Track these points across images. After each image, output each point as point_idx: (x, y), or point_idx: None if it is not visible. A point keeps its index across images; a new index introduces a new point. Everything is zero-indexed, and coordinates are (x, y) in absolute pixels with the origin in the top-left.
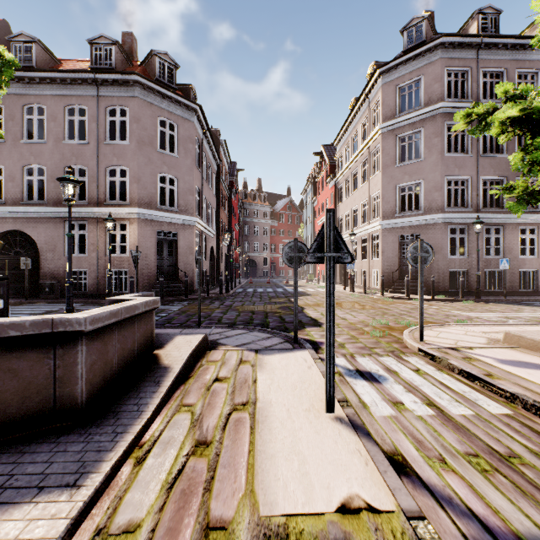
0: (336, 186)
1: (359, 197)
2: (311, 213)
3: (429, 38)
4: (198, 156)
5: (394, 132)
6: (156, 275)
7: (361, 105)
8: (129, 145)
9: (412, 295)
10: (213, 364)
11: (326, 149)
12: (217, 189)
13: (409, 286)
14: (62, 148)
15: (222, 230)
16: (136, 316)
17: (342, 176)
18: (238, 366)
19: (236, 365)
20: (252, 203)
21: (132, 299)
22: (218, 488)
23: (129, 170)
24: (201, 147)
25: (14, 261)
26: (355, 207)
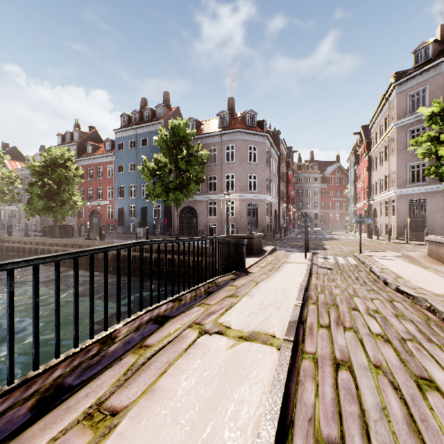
0: (370, 160)
1: (383, 170)
2: (353, 178)
3: (437, 54)
4: (268, 159)
5: (405, 126)
6: (247, 226)
7: (384, 104)
8: (235, 163)
9: (414, 242)
10: (278, 253)
11: (364, 129)
12: (278, 171)
13: (408, 235)
14: (207, 168)
15: (281, 197)
16: (259, 237)
17: (373, 153)
18: (285, 253)
19: (285, 253)
20: (305, 172)
21: (256, 233)
22: (280, 260)
23: (235, 175)
24: (269, 153)
25: (188, 219)
26: (382, 177)
